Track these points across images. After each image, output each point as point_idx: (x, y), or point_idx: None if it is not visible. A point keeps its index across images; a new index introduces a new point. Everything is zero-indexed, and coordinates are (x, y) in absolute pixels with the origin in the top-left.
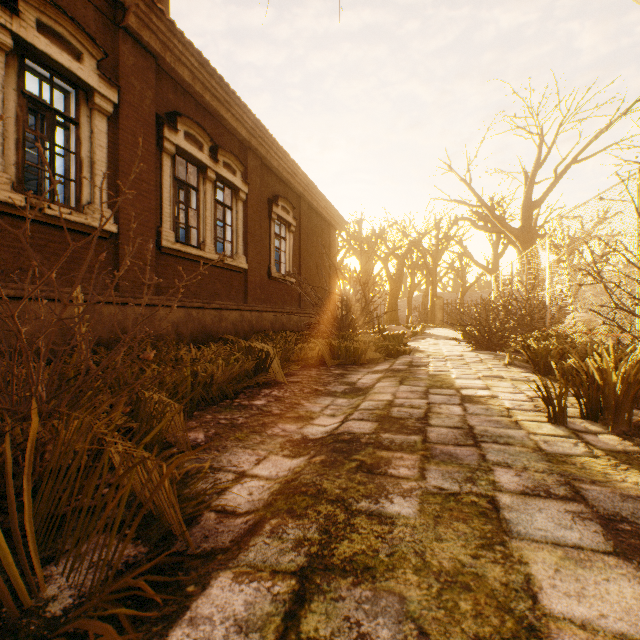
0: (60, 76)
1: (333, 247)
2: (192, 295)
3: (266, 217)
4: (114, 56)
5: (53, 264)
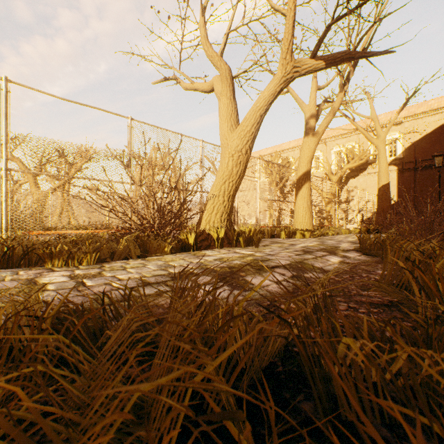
0: None
1: None
2: None
3: None
4: None
5: None
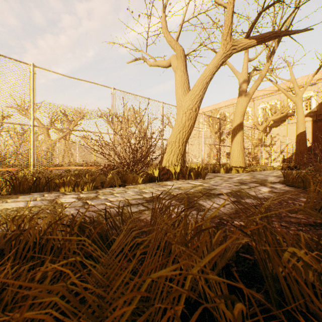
0: None
1: None
2: None
3: None
4: None
5: None
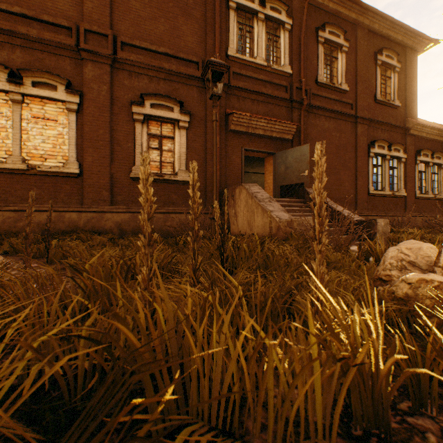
0: (394, 158)
1: None
2: (423, 212)
3: None
4: (403, 143)
5: (393, 207)
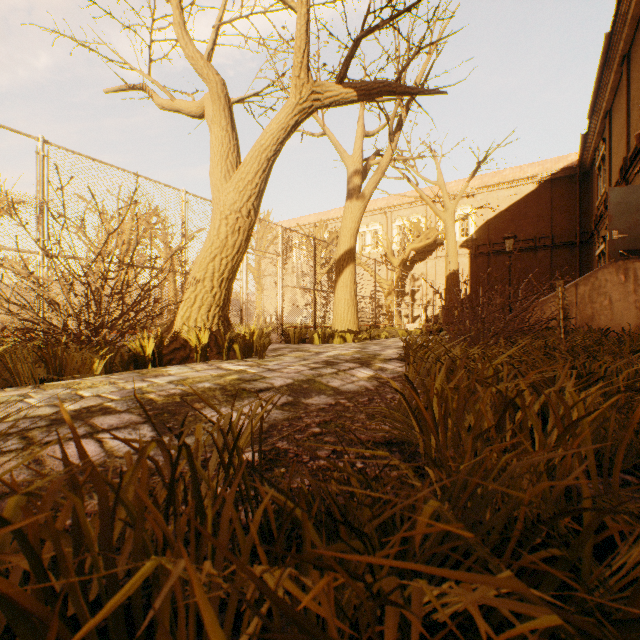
0: None
1: None
2: None
3: None
4: None
5: None
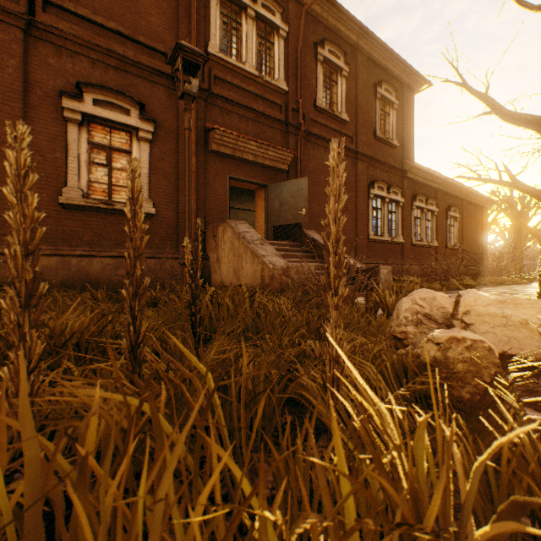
0: (392, 201)
1: (484, 221)
2: (418, 260)
3: (444, 218)
4: (401, 186)
5: (392, 254)
